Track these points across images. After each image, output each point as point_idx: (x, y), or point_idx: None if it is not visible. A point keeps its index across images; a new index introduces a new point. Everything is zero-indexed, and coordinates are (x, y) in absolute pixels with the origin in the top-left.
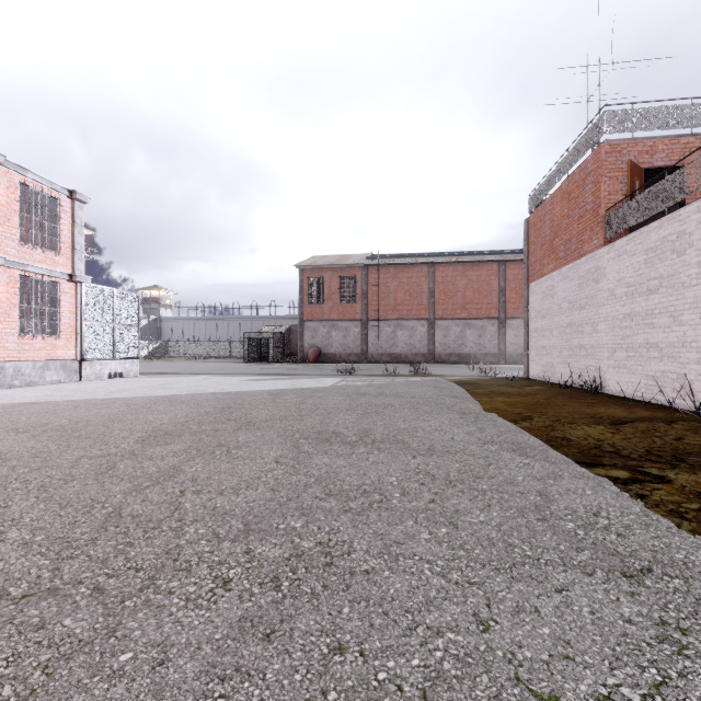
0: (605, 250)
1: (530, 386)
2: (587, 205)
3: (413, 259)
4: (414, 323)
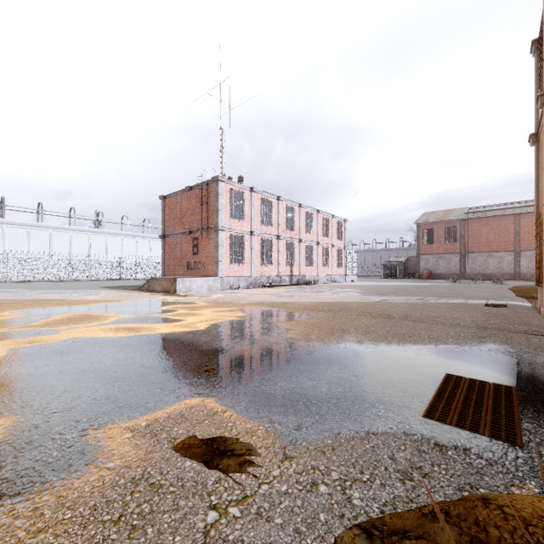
0: None
1: None
2: None
3: (502, 211)
4: (502, 254)
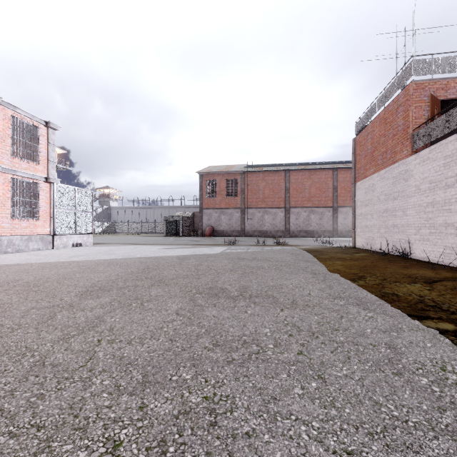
0: (412, 158)
1: (358, 253)
2: (399, 127)
3: (275, 167)
4: (276, 210)
